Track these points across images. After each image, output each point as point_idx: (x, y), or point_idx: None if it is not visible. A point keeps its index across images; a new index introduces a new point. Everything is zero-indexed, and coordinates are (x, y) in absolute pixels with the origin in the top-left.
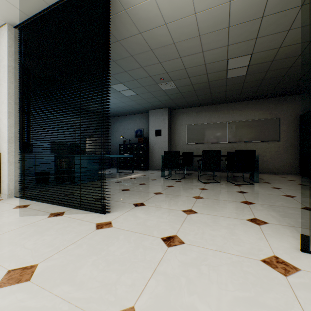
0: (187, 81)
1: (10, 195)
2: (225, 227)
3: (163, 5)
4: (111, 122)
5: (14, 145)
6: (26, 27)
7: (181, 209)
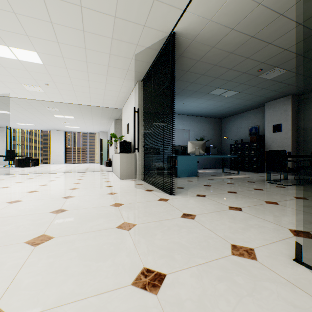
0: (300, 59)
1: (139, 178)
2: (247, 224)
3: (220, 20)
4: (223, 123)
5: (141, 149)
6: (145, 79)
7: (231, 205)
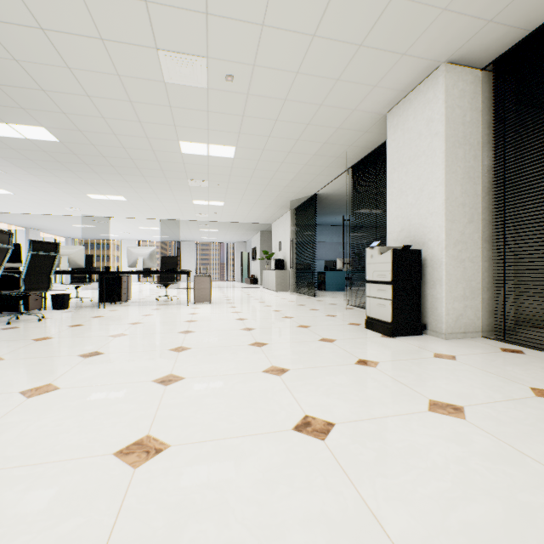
0: None
1: (292, 291)
2: (344, 302)
3: (344, 190)
4: None
5: (293, 267)
6: (297, 209)
7: (346, 299)
